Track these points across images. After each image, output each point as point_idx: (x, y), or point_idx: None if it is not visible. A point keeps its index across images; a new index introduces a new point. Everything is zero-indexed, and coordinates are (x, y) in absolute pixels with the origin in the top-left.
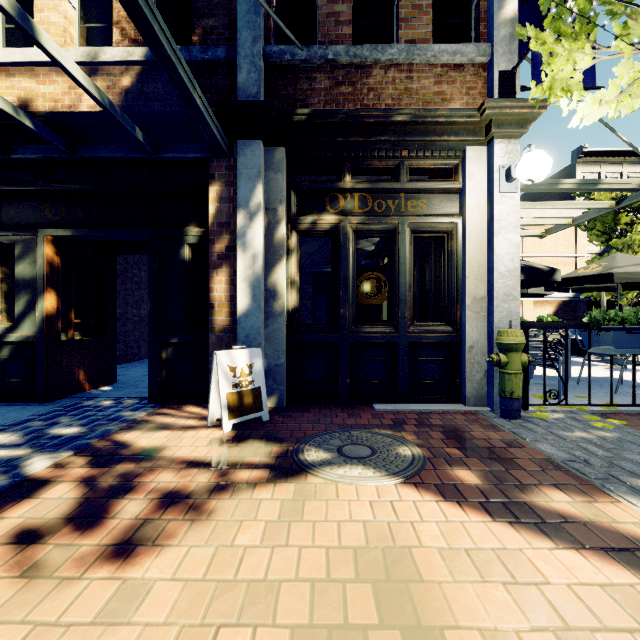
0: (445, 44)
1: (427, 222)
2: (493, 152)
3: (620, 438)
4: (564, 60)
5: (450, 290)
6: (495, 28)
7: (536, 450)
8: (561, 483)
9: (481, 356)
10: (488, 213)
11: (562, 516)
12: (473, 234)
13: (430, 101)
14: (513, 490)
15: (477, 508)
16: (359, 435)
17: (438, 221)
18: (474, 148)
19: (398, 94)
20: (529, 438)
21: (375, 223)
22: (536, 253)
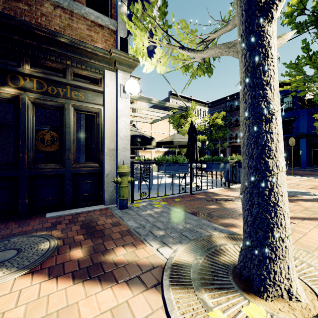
0: (92, 10)
1: (84, 105)
2: (117, 76)
3: (162, 211)
4: (139, 39)
5: (98, 144)
6: (118, 14)
7: (126, 225)
8: (128, 242)
9: (113, 179)
10: (116, 106)
11: (118, 264)
12: (108, 116)
13: (84, 38)
14: (101, 255)
15: (70, 277)
16: (16, 241)
17: (90, 106)
18: (109, 72)
19: (63, 25)
20: (126, 219)
21: (49, 100)
22: (156, 131)
